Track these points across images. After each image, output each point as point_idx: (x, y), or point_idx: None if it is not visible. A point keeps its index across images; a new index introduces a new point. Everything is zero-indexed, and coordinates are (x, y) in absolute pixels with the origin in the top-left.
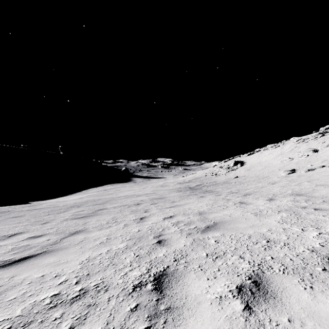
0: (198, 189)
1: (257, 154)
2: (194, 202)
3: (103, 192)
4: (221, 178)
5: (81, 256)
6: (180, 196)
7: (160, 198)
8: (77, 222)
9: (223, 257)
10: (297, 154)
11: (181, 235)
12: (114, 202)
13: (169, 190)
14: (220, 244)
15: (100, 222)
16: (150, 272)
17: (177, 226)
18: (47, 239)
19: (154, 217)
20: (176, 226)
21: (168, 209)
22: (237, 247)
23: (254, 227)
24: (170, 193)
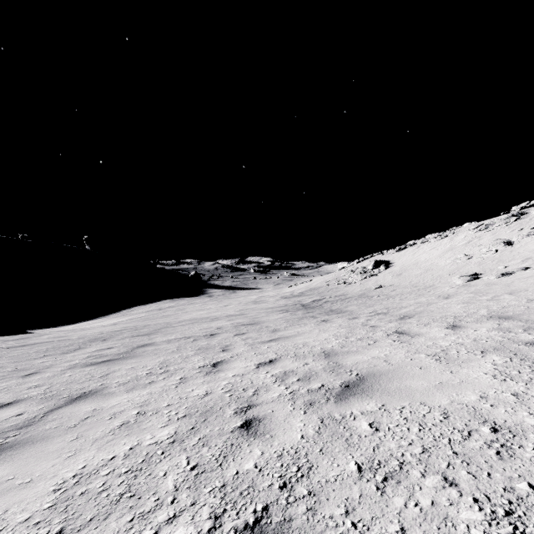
0: (317, 308)
1: (411, 250)
2: (312, 332)
3: (156, 312)
4: (353, 288)
5: (68, 464)
6: (286, 320)
7: (251, 324)
8: (91, 373)
9: (403, 480)
10: (479, 249)
11: (294, 407)
12: (171, 331)
13: (268, 310)
14: (383, 436)
15: (135, 373)
16: (219, 530)
17: (283, 383)
18: (16, 414)
19: (240, 361)
20: (282, 383)
21: (265, 345)
22: (426, 444)
23: (446, 388)
24: (269, 315)
